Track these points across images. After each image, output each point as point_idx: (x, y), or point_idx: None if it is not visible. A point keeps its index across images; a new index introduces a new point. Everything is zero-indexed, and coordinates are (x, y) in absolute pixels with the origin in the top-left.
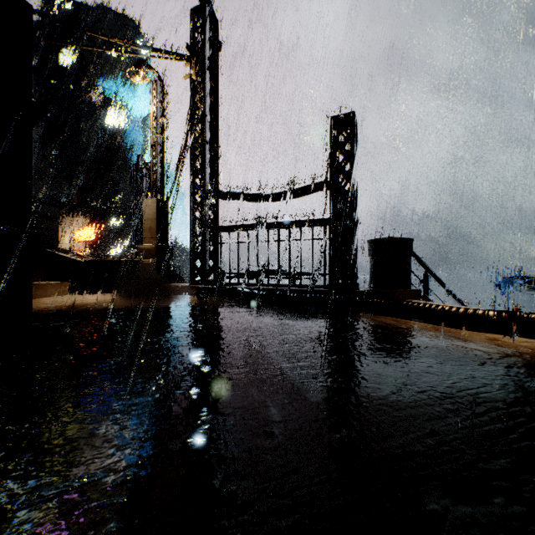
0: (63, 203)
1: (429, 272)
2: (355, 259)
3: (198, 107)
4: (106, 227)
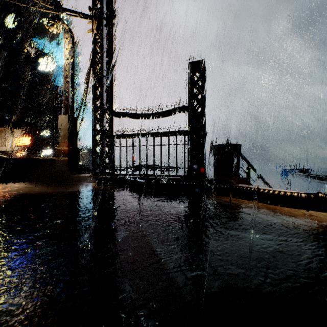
0: (6, 119)
1: (250, 166)
2: (205, 158)
3: (98, 52)
4: (39, 137)
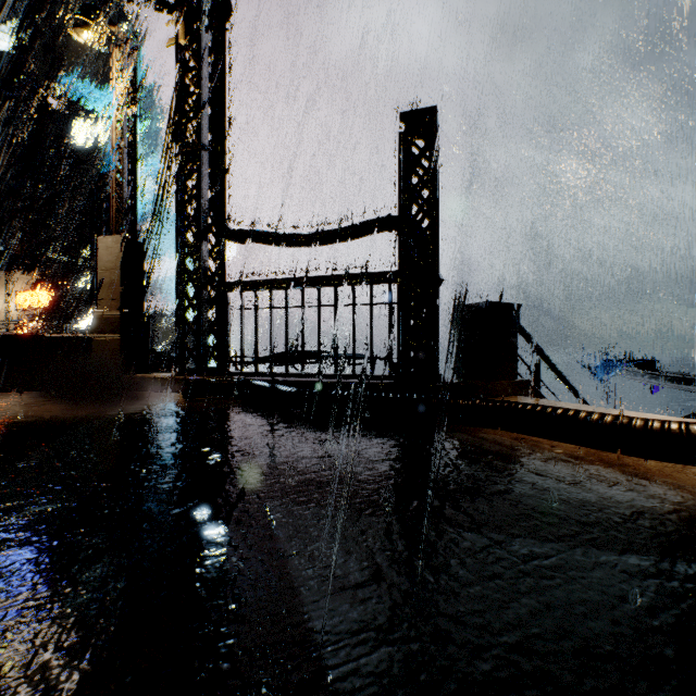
0: None
1: (540, 354)
2: (437, 335)
3: (191, 93)
4: (71, 290)
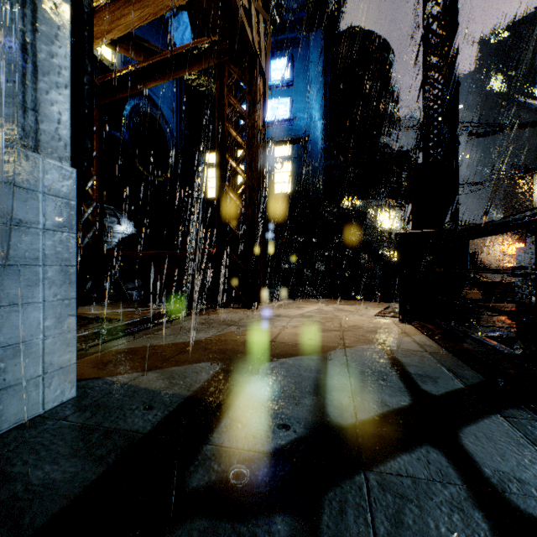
0: None
1: None
2: None
3: None
4: None
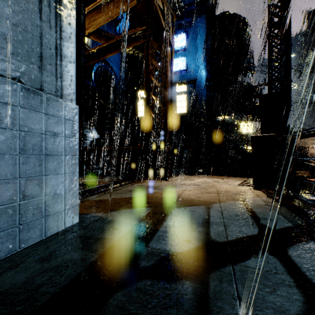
0: None
1: None
2: None
3: None
4: None
